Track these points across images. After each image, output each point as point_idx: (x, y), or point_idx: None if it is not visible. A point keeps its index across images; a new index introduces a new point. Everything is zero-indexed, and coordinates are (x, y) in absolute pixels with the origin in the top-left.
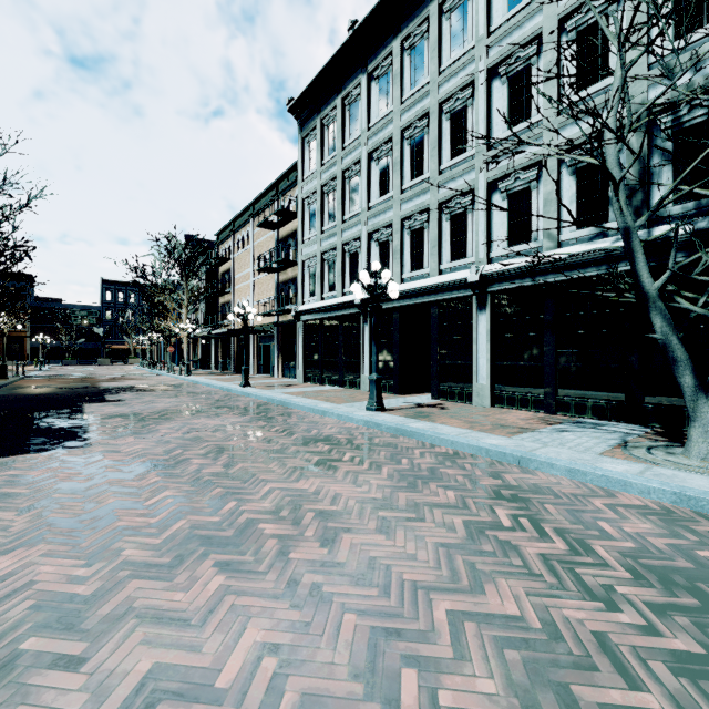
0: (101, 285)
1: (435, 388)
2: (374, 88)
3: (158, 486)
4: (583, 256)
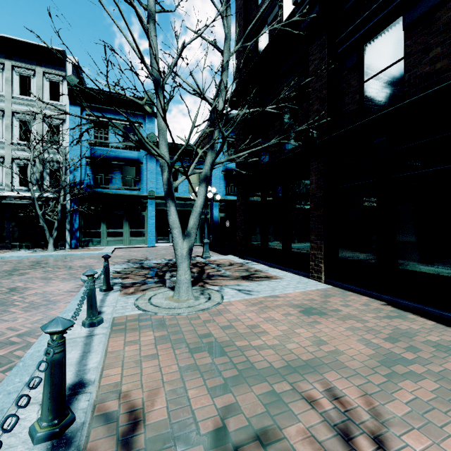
0: None
1: None
2: None
3: None
4: (22, 196)
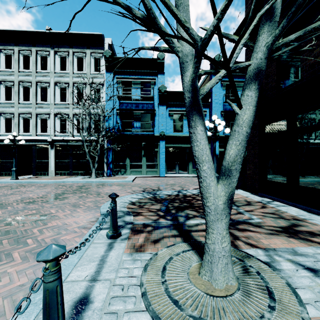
0: None
1: (35, 172)
2: (3, 56)
3: None
4: (78, 140)
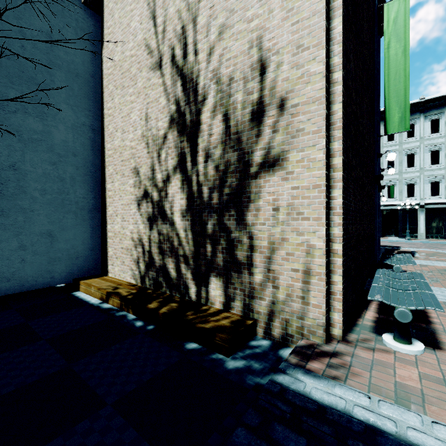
0: None
1: (401, 234)
2: None
3: None
4: None
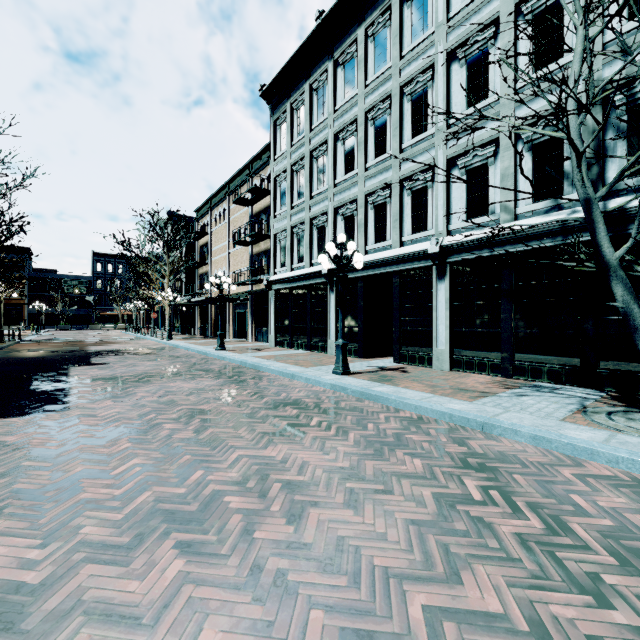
0: (92, 257)
1: (397, 352)
2: (340, 73)
3: (128, 453)
4: (539, 228)
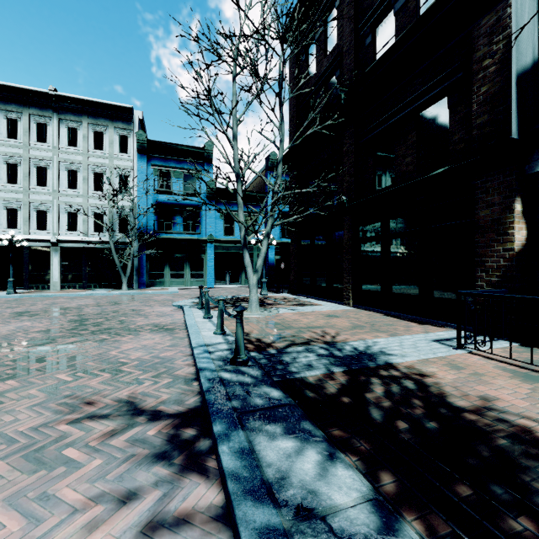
0: None
1: (28, 285)
2: None
3: (5, 306)
4: (97, 241)
